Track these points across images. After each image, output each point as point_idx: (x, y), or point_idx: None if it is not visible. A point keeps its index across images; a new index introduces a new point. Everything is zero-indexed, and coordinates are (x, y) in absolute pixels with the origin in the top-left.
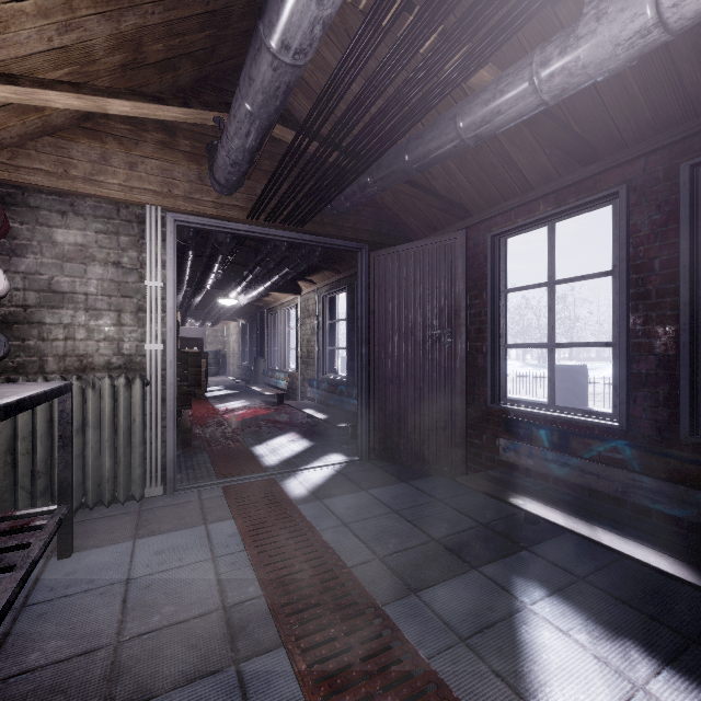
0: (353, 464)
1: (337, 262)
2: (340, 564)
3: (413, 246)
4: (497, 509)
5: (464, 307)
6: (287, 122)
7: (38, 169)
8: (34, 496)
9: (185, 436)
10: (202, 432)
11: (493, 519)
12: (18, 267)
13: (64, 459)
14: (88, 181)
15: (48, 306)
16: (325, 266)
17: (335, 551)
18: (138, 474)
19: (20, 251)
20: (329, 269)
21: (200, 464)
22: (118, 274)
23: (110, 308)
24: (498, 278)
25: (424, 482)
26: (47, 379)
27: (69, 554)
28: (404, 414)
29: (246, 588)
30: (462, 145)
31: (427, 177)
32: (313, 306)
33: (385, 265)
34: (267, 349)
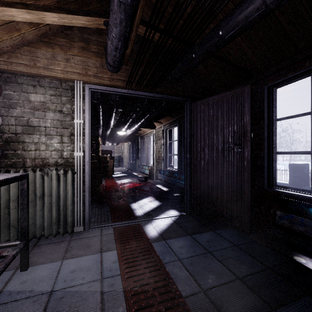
0: (182, 217)
1: (173, 111)
2: (177, 293)
3: (217, 97)
4: (276, 256)
5: (250, 130)
6: (145, 23)
7: (21, 63)
8: (18, 230)
9: (99, 197)
10: (108, 194)
11: (275, 264)
12: (12, 114)
13: (23, 216)
14: (45, 68)
15: (27, 133)
16: (167, 114)
17: (174, 281)
18: (69, 220)
19: (13, 105)
20: (169, 115)
21: (105, 213)
22: (61, 116)
23: (57, 134)
24: (272, 112)
25: (224, 231)
26: (25, 170)
27: (26, 269)
28: (211, 191)
29: (117, 308)
30: (265, 10)
31: (226, 56)
32: (161, 134)
33: (200, 109)
34: (140, 155)
